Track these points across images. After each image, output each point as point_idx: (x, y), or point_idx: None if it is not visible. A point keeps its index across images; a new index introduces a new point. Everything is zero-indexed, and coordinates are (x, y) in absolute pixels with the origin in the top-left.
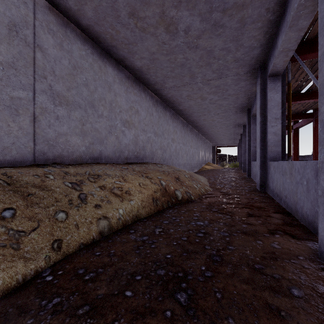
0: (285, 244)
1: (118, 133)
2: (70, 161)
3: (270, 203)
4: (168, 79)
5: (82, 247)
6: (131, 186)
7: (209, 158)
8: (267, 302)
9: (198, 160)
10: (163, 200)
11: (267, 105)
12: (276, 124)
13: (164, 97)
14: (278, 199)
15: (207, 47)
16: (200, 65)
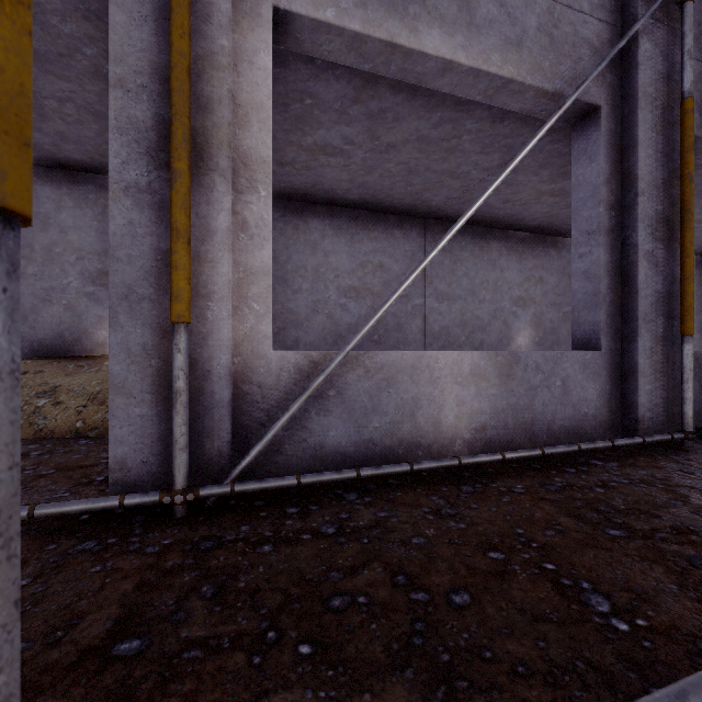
0: None
1: None
2: None
3: None
4: None
5: None
6: None
7: None
8: None
9: None
10: None
11: None
12: None
13: None
14: None
15: None
16: None
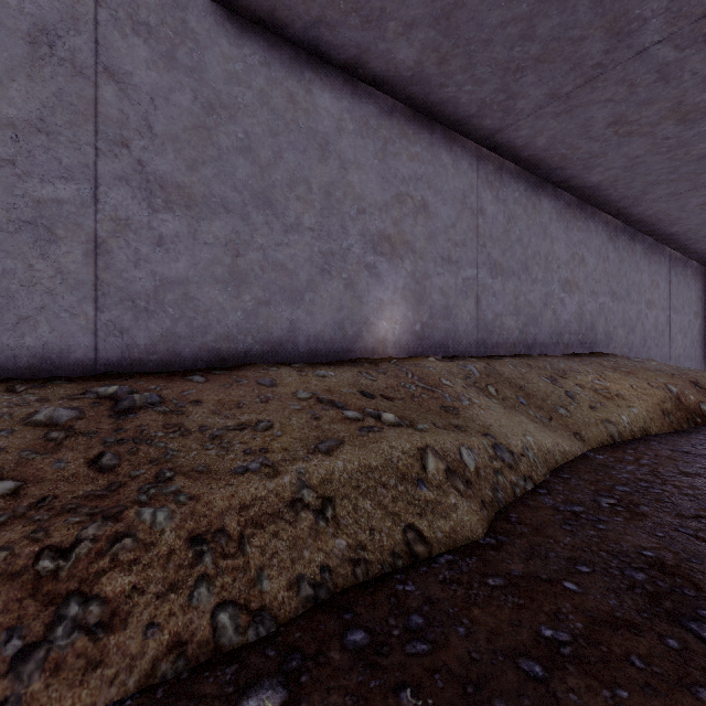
0: None
1: (555, 304)
2: (504, 351)
3: None
4: (656, 187)
5: (600, 445)
6: (620, 388)
7: None
8: None
9: None
10: (678, 415)
11: None
12: None
13: (633, 218)
14: None
15: None
16: None
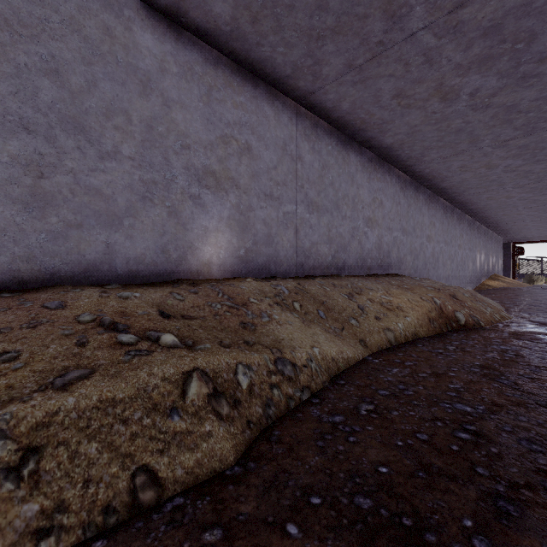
0: None
1: (360, 236)
2: (319, 272)
3: None
4: (430, 151)
5: (380, 349)
6: (400, 301)
7: (497, 267)
8: None
9: (472, 270)
10: (440, 322)
11: None
12: None
13: (417, 174)
14: None
15: (506, 103)
16: (490, 125)
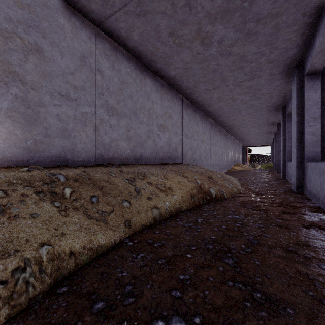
0: (318, 236)
1: (155, 136)
2: (119, 162)
3: (307, 203)
4: (199, 84)
5: (143, 227)
6: (172, 183)
7: (239, 159)
8: (297, 270)
9: (227, 160)
10: (199, 196)
11: (304, 105)
12: (314, 123)
13: (194, 101)
14: (315, 199)
15: (240, 53)
16: (232, 69)
